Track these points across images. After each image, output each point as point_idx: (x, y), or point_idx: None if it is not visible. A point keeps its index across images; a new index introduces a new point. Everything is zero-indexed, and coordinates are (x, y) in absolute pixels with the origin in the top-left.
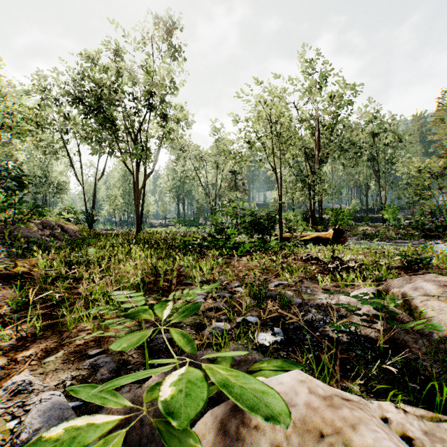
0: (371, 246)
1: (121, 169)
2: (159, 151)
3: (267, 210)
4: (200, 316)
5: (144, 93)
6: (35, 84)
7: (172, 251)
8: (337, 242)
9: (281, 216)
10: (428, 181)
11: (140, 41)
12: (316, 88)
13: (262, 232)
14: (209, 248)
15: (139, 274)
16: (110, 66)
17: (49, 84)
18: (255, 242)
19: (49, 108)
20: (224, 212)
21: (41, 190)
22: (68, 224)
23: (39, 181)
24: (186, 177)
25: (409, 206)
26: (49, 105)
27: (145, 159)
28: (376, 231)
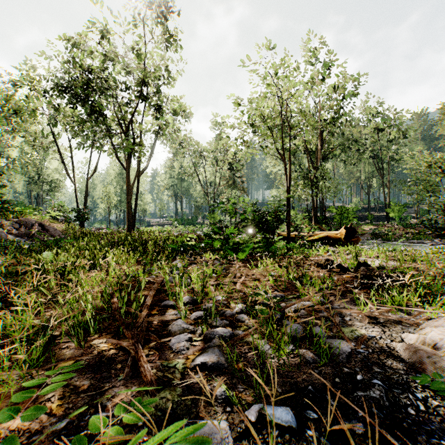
0: (397, 249)
1: (117, 167)
2: (154, 145)
3: (273, 205)
4: (176, 387)
5: (136, 82)
6: (24, 76)
7: (162, 253)
8: (349, 242)
9: (289, 213)
10: (438, 178)
11: (130, 22)
12: (319, 79)
13: (267, 232)
14: (204, 250)
15: (90, 297)
16: (97, 49)
17: (37, 74)
18: (257, 242)
19: (38, 101)
20: (222, 209)
21: (34, 188)
22: (55, 223)
23: (32, 179)
24: (184, 175)
25: (413, 204)
26: (36, 96)
27: (137, 152)
28: (387, 230)
